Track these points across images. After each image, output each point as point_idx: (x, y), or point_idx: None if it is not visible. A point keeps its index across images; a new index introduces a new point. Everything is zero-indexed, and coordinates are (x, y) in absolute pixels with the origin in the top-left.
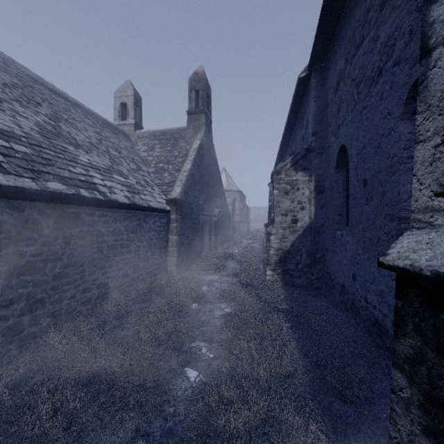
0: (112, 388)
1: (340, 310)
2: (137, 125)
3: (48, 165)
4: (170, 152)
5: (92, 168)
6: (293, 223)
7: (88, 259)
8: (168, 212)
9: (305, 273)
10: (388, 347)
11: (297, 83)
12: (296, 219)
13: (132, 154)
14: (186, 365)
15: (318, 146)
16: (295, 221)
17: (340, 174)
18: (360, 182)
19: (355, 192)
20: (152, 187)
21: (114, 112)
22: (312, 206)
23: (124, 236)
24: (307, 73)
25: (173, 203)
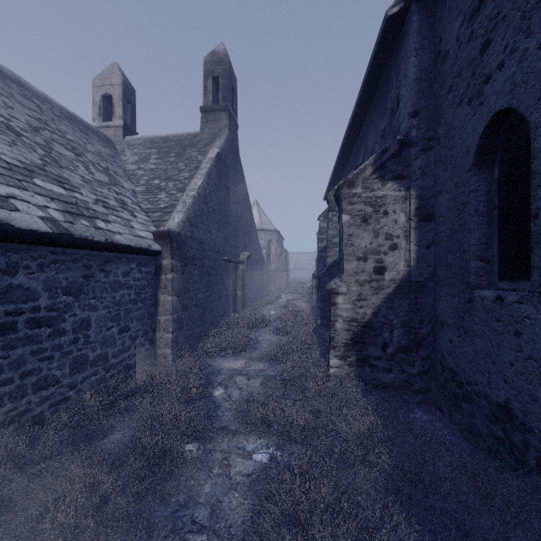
0: None
1: (491, 454)
2: (128, 128)
3: None
4: (172, 165)
5: None
6: (378, 273)
7: None
8: (157, 255)
9: (399, 363)
10: None
11: (380, 31)
12: (383, 267)
13: (108, 163)
14: None
15: (422, 135)
16: (381, 270)
17: (481, 178)
18: None
19: None
20: (133, 213)
21: (93, 108)
22: (412, 243)
23: (42, 303)
24: (402, 5)
25: (166, 239)
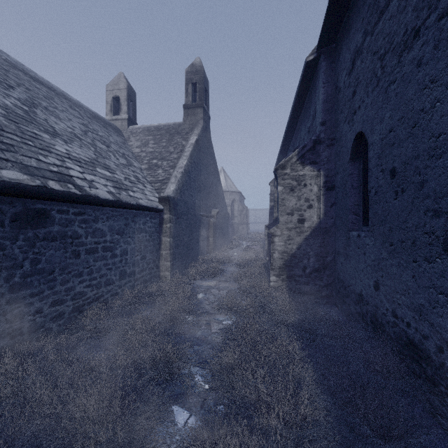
0: (68, 447)
1: (356, 322)
2: (131, 120)
3: (8, 151)
4: (164, 148)
5: (70, 160)
6: (300, 223)
7: (60, 265)
8: (160, 211)
9: (313, 279)
10: (430, 378)
11: (303, 68)
12: (303, 219)
13: (123, 149)
14: (175, 401)
15: (327, 136)
16: (302, 221)
17: (355, 167)
18: (385, 172)
19: (378, 185)
20: (144, 184)
21: (106, 106)
22: (321, 204)
23: (107, 238)
24: (315, 55)
25: (167, 201)
